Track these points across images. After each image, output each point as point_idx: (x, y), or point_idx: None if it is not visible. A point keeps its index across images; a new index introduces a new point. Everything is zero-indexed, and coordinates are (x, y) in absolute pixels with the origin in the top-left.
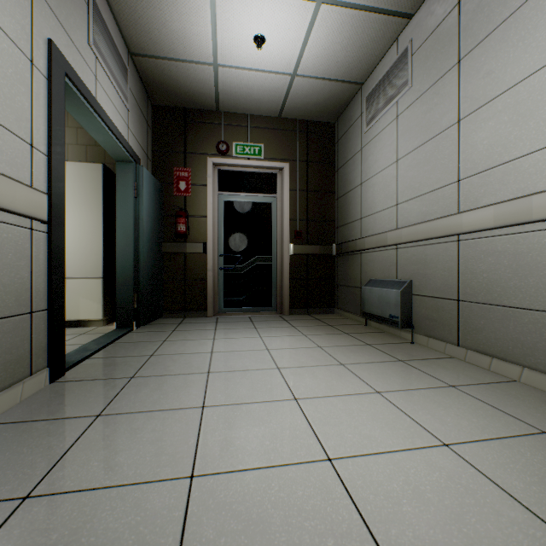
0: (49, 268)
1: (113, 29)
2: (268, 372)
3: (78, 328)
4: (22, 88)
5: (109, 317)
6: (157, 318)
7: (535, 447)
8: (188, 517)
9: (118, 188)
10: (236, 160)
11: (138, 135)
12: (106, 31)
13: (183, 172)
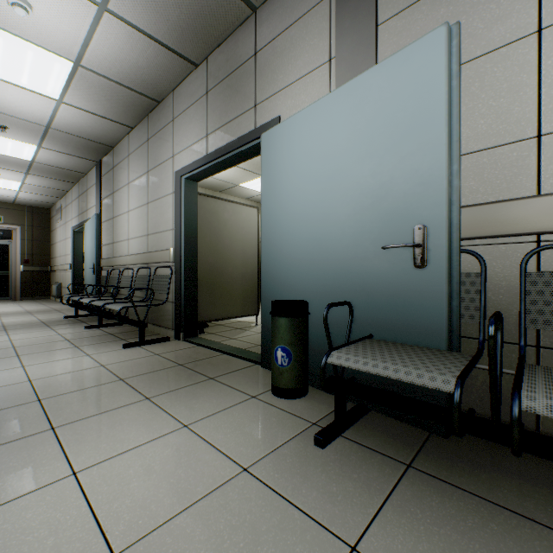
0: None
1: None
2: None
3: None
4: None
5: None
6: None
7: (43, 308)
8: None
9: None
10: None
11: None
12: None
13: None
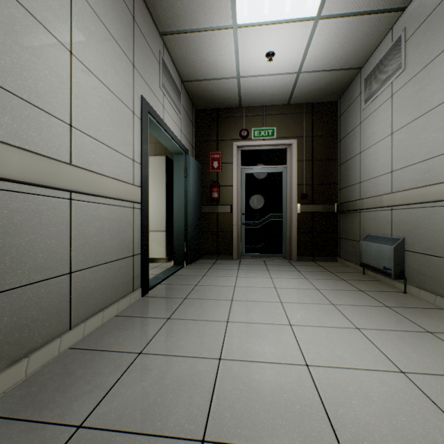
0: (141, 229)
1: (172, 70)
2: (273, 304)
3: (151, 263)
4: (129, 129)
5: (169, 257)
6: (198, 259)
7: None
8: (217, 377)
9: (174, 171)
10: (254, 142)
11: (187, 134)
12: (168, 75)
13: (216, 155)
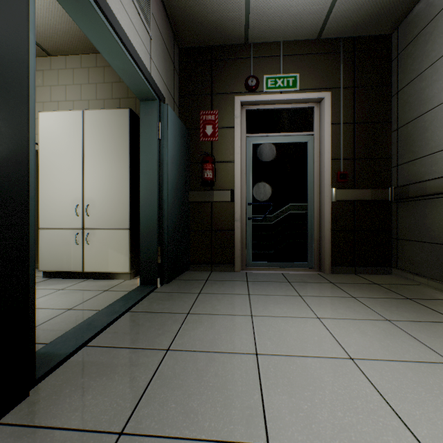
0: None
1: None
2: None
3: (106, 280)
4: None
5: (137, 269)
6: (183, 272)
7: None
8: None
9: (141, 130)
10: (267, 96)
11: (163, 73)
12: None
13: (210, 115)
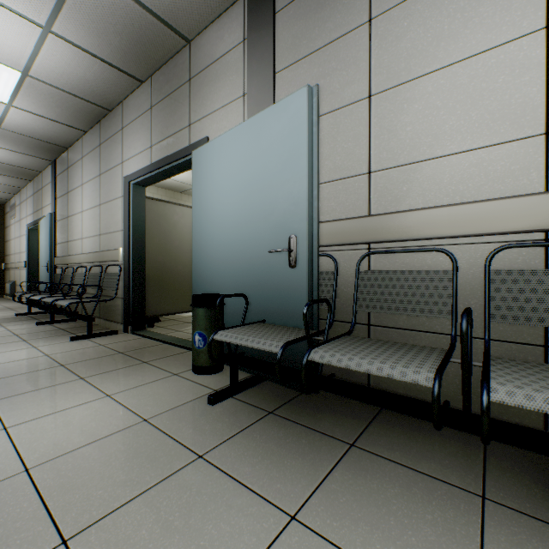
0: None
1: None
2: None
3: None
4: None
5: None
6: None
7: None
8: None
9: None
10: None
11: None
12: None
13: None
